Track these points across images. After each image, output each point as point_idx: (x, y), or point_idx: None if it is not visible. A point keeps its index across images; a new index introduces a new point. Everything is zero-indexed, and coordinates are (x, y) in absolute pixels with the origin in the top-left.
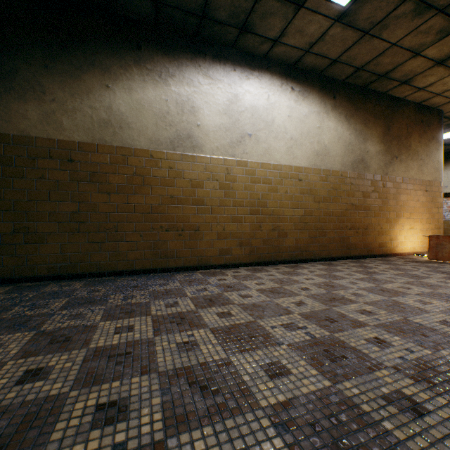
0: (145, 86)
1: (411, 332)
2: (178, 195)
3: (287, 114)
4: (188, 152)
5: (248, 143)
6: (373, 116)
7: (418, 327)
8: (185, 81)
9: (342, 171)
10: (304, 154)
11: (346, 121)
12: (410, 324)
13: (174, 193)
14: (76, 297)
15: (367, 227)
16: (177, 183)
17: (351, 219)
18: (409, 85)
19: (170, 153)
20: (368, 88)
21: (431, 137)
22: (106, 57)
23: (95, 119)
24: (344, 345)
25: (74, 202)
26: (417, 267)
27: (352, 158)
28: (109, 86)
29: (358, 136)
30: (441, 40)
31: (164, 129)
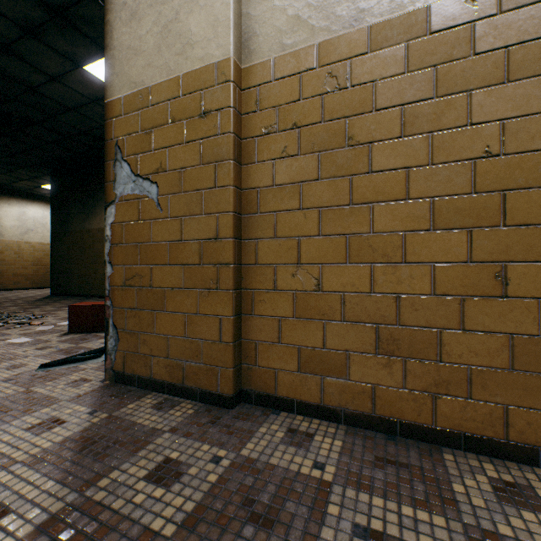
0: None
1: None
2: None
3: None
4: None
5: (32, 234)
6: None
7: None
8: None
9: None
10: None
11: None
12: None
13: None
14: None
15: None
16: None
17: None
18: None
19: None
20: None
21: None
22: None
23: None
24: None
25: None
26: None
27: None
28: None
29: None
30: None
31: None
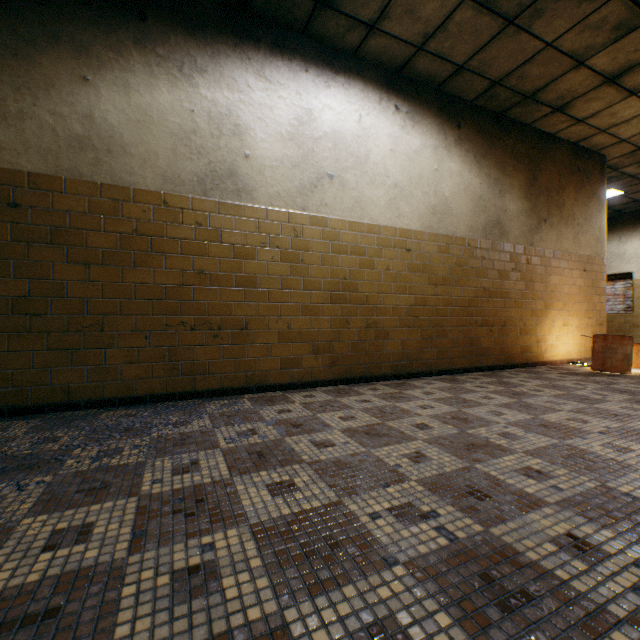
0: (155, 85)
1: (626, 516)
2: (212, 270)
3: (388, 148)
4: (229, 199)
5: (328, 190)
6: (514, 158)
7: (632, 504)
8: (224, 82)
9: (469, 239)
10: (415, 210)
11: (476, 163)
12: (616, 497)
13: (204, 266)
14: (6, 454)
15: (505, 323)
16: (211, 251)
17: (482, 311)
18: (564, 114)
19: (198, 200)
20: (506, 116)
21: (591, 193)
22: (82, 27)
23: (61, 133)
24: (516, 559)
25: (21, 278)
26: (581, 383)
27: (484, 219)
28: (87, 78)
29: (492, 187)
30: (616, 42)
31: (188, 159)
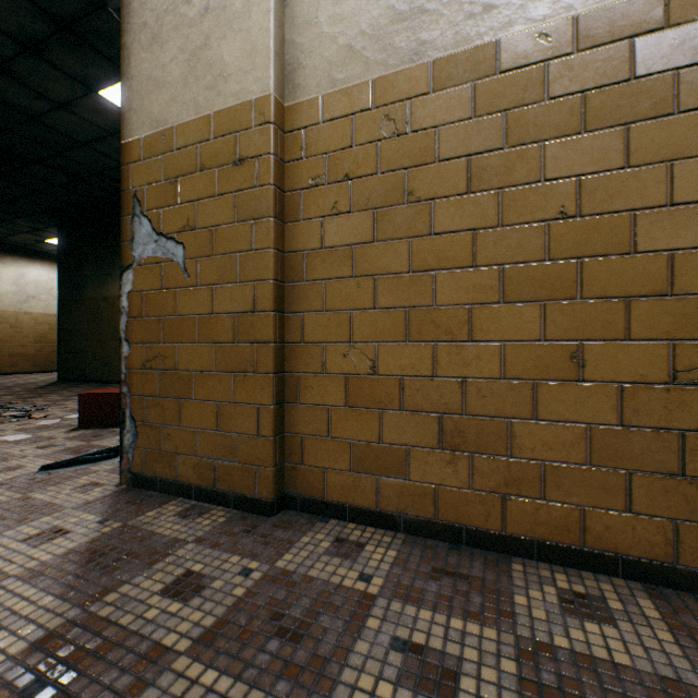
0: None
1: None
2: None
3: None
4: None
5: (34, 302)
6: None
7: None
8: None
9: None
10: None
11: None
12: None
13: None
14: None
15: None
16: None
17: None
18: None
19: None
20: None
21: None
22: None
23: None
24: None
25: None
26: None
27: None
28: None
29: None
30: None
31: None
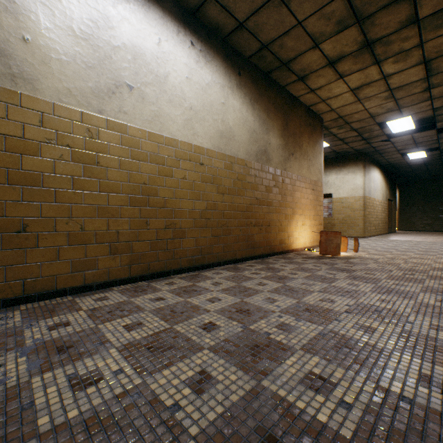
0: None
1: (422, 442)
2: None
3: (185, 75)
4: None
5: (128, 99)
6: (275, 107)
7: (414, 413)
8: None
9: (247, 161)
10: (207, 132)
11: (251, 105)
12: (398, 406)
13: None
14: None
15: (270, 223)
16: None
17: (255, 215)
18: (304, 83)
19: None
20: (270, 77)
21: (316, 141)
22: None
23: None
24: None
25: None
26: (317, 265)
27: (257, 148)
28: None
29: (262, 125)
30: (337, 34)
31: None
